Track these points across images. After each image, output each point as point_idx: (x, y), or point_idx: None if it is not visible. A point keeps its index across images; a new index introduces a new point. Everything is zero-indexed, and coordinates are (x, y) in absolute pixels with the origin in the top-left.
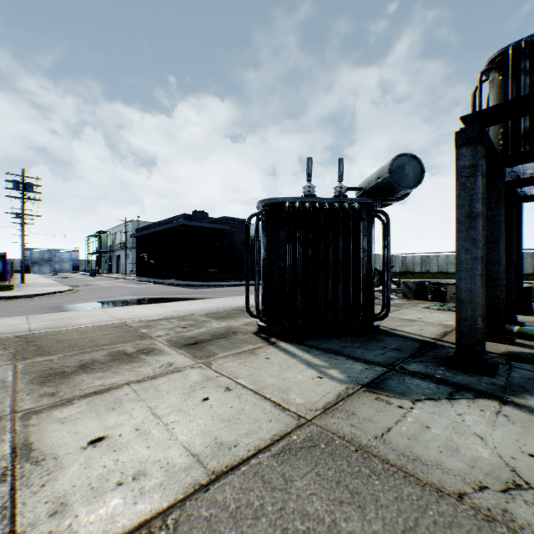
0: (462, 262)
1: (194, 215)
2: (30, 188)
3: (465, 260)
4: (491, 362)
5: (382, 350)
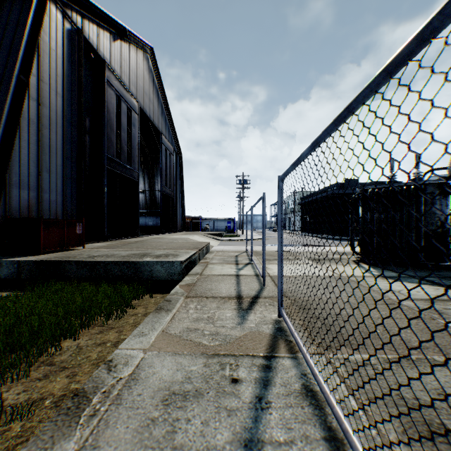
0: None
1: (345, 183)
2: (245, 182)
3: None
4: None
5: (425, 273)
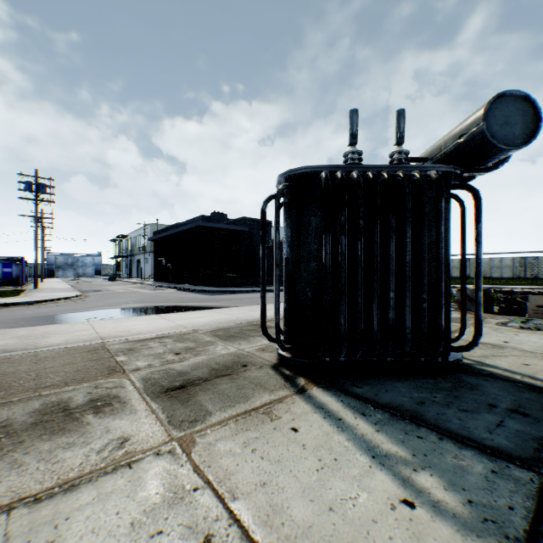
0: None
1: (213, 217)
2: (42, 190)
3: None
4: None
5: (493, 414)
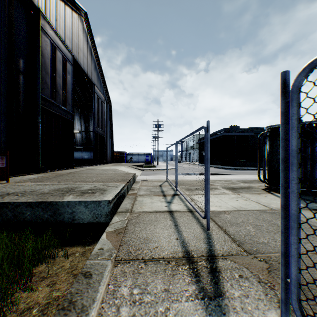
0: None
1: (230, 128)
2: (159, 126)
3: None
4: None
5: None
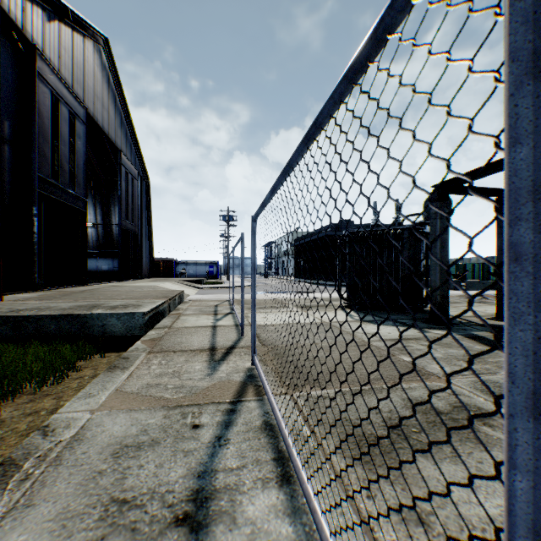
0: (432, 265)
1: (340, 224)
2: (231, 219)
3: (432, 265)
4: (454, 323)
5: (401, 316)
